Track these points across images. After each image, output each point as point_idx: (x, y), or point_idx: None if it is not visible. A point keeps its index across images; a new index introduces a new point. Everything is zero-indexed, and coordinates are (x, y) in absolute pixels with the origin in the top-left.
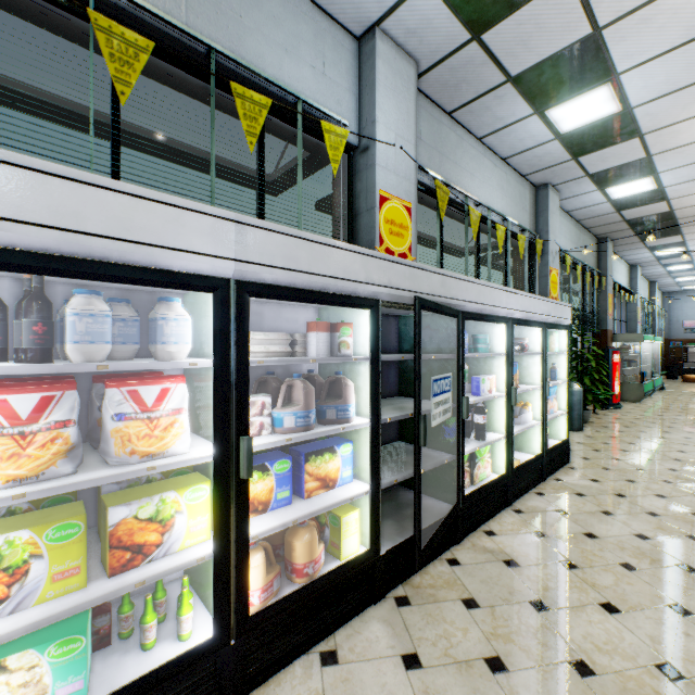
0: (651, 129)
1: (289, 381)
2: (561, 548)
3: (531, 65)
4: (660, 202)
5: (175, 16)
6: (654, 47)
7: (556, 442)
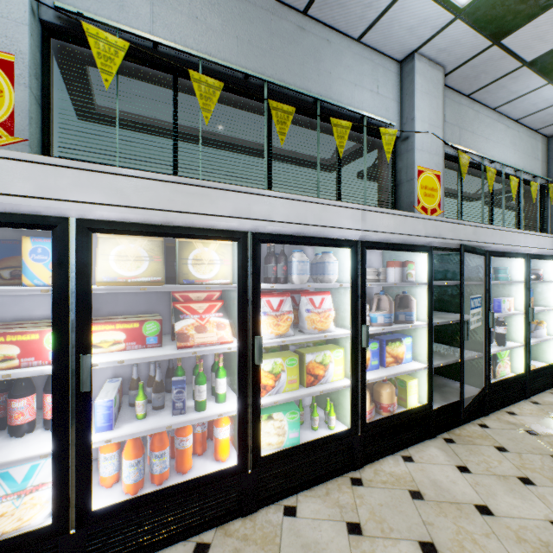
0: None
1: (378, 296)
2: None
3: (546, 51)
4: None
5: (298, 85)
6: None
7: None
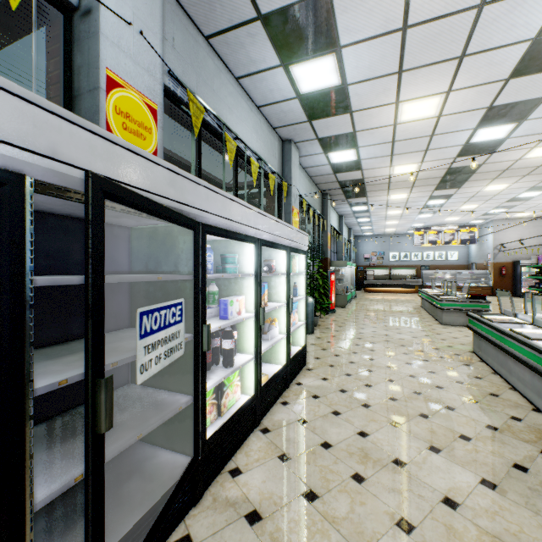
0: (357, 108)
1: None
2: (303, 472)
3: (278, 8)
4: (358, 171)
5: None
6: (365, 29)
7: (297, 348)
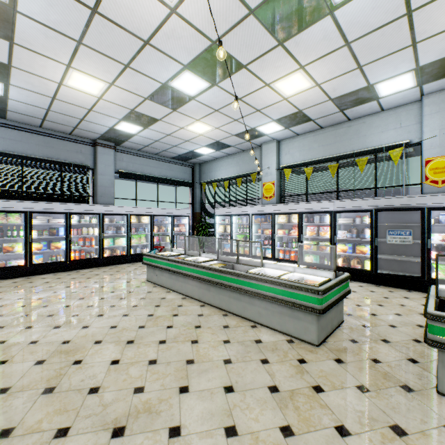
0: None
1: (350, 228)
2: None
3: None
4: None
5: (347, 149)
6: None
7: None
